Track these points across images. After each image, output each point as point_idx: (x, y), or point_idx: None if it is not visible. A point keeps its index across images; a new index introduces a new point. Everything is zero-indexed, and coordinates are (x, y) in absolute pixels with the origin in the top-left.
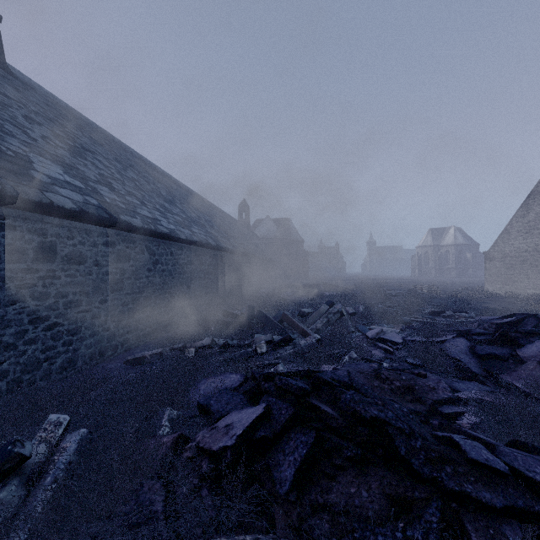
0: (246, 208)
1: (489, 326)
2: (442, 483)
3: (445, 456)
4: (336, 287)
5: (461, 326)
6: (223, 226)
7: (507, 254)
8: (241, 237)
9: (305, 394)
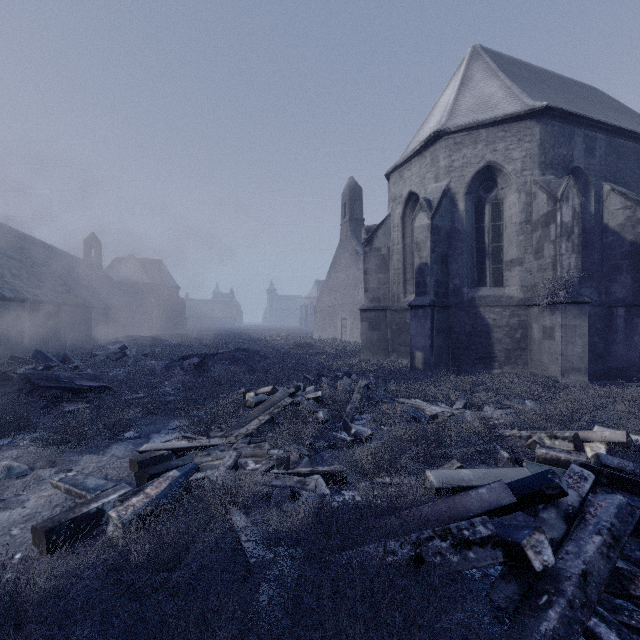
0: (96, 245)
1: None
2: (39, 384)
3: (47, 379)
4: (183, 337)
5: None
6: (41, 272)
7: (323, 308)
8: (73, 283)
9: (7, 372)
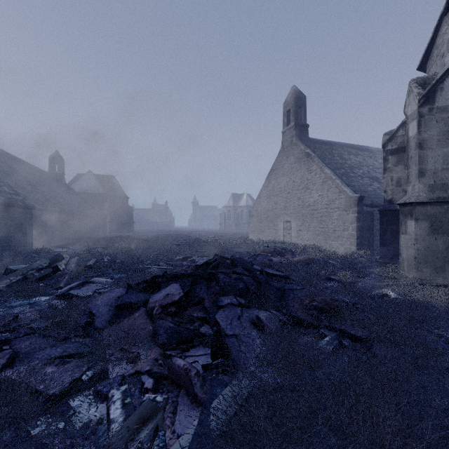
0: (59, 160)
1: (192, 269)
2: None
3: None
4: (133, 239)
5: (170, 271)
6: None
7: (260, 212)
8: (28, 187)
9: None
